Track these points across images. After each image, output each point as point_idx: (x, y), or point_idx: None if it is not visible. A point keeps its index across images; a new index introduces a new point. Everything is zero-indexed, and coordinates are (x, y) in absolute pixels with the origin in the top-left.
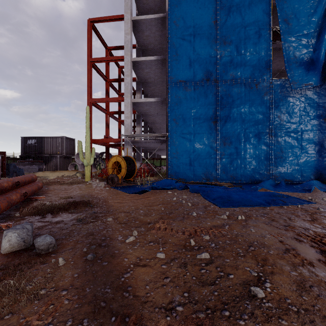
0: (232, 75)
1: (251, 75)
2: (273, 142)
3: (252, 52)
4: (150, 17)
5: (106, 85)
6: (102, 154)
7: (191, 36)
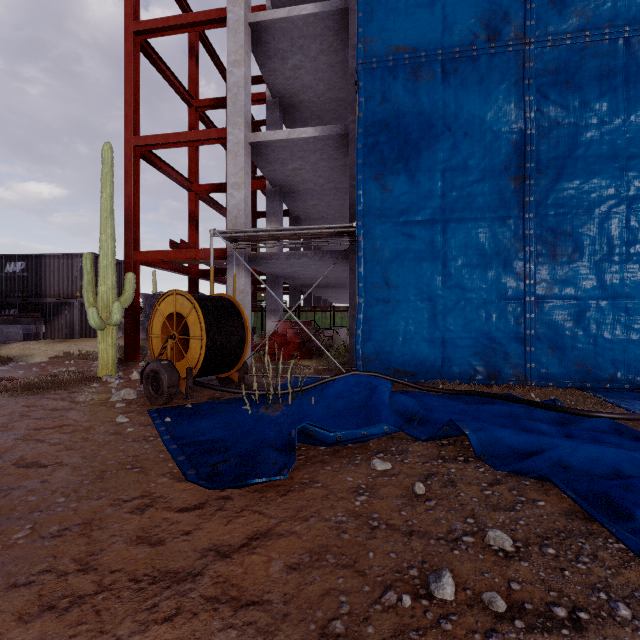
0: (581, 15)
1: None
2: None
3: None
4: None
5: (191, 116)
6: None
7: None
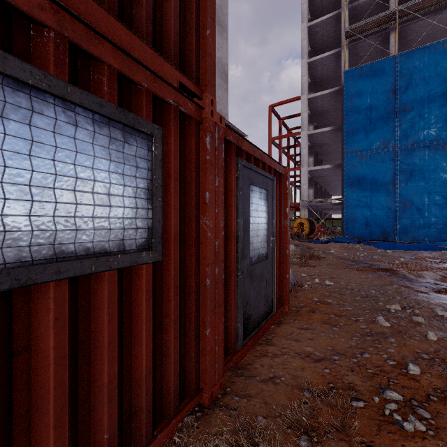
0: (413, 140)
1: (437, 137)
2: None
3: (437, 115)
4: (325, 93)
5: (279, 153)
6: None
7: (367, 110)
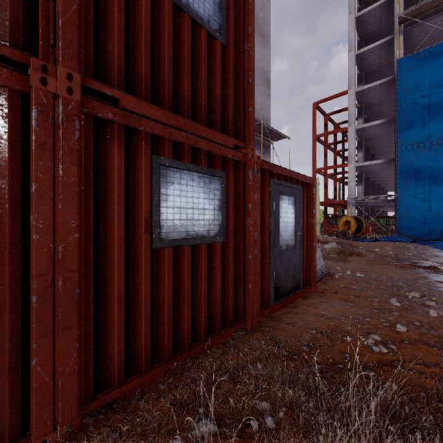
0: None
1: None
2: None
3: None
4: (375, 84)
5: (325, 149)
6: None
7: (425, 98)
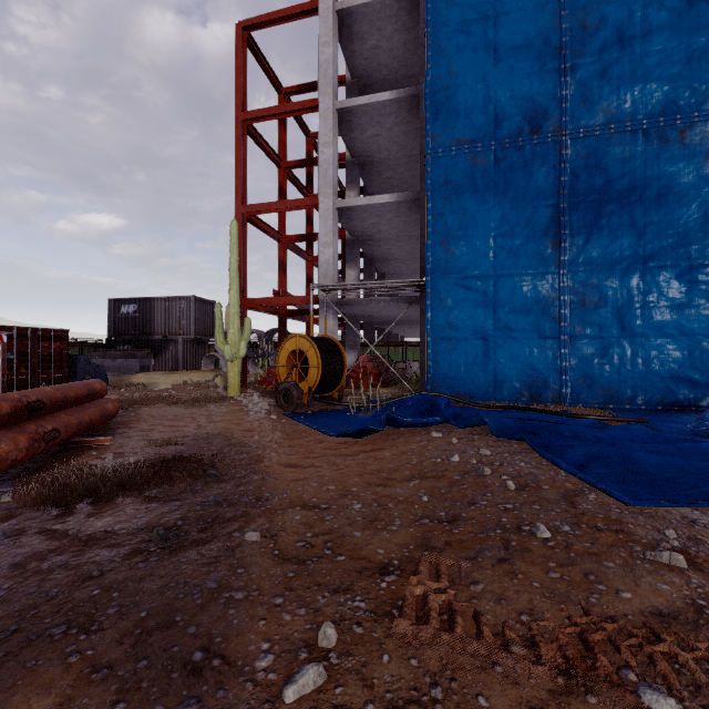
0: (606, 112)
1: (667, 106)
2: None
3: (668, 41)
4: None
5: (280, 176)
6: (271, 333)
7: (487, 21)
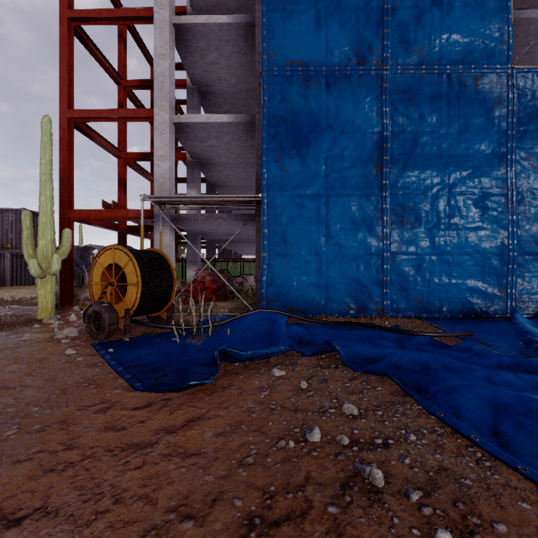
0: (420, 54)
1: (466, 56)
2: (515, 220)
3: (467, 0)
4: None
5: (119, 93)
6: None
7: None
